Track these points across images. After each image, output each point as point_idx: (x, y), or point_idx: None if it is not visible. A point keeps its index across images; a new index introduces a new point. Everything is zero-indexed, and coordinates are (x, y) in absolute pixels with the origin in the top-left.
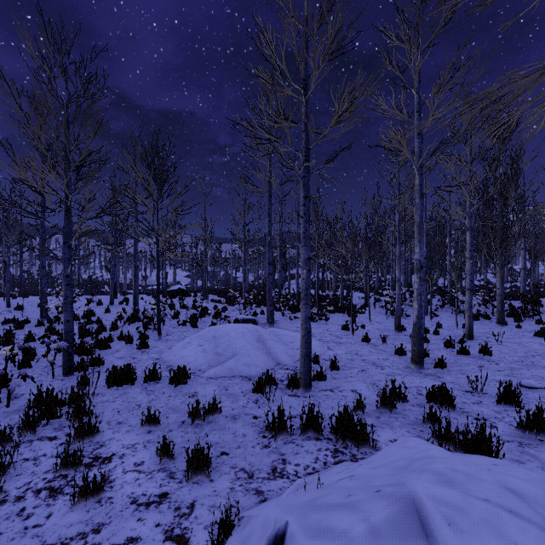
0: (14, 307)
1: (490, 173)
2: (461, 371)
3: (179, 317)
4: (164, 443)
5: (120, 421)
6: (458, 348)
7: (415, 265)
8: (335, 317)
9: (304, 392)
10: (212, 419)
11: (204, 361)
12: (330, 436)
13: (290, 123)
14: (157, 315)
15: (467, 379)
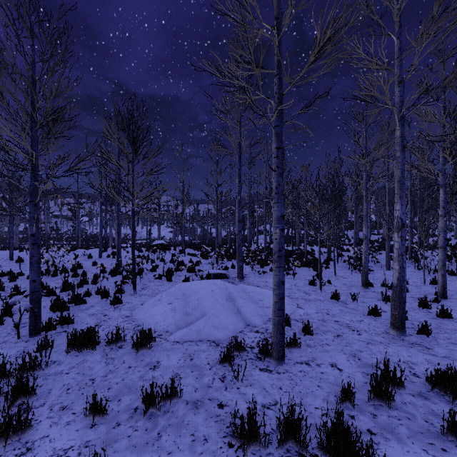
0: (16, 260)
1: None
2: (450, 340)
3: (157, 270)
4: None
5: (65, 404)
6: (434, 309)
7: (395, 223)
8: (301, 271)
9: (277, 366)
10: (170, 406)
11: (172, 321)
12: (318, 453)
13: (261, 69)
14: (133, 271)
15: None
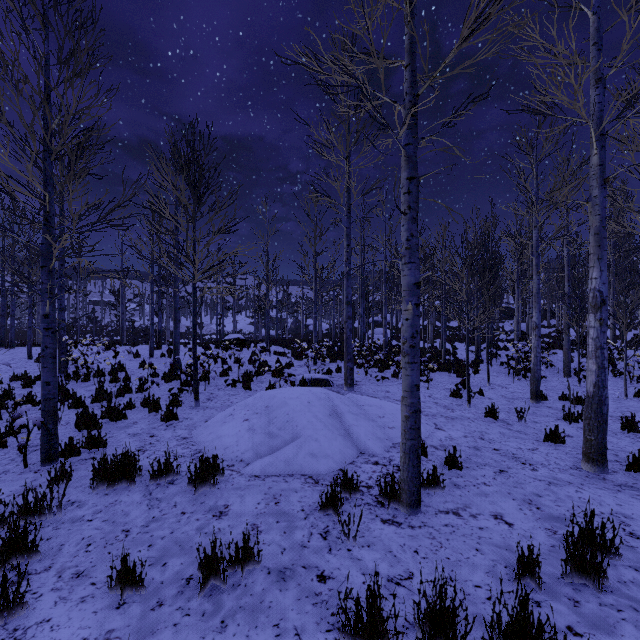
0: (35, 359)
1: None
2: None
3: (230, 374)
4: None
5: (81, 569)
6: None
7: (590, 299)
8: (437, 377)
9: (408, 516)
10: (242, 576)
11: (249, 446)
12: None
13: (384, 60)
14: (194, 373)
15: None
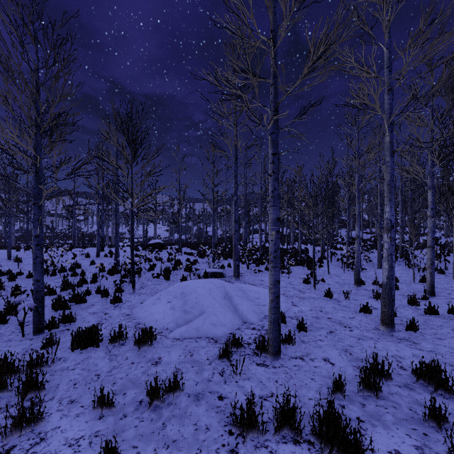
0: (14, 260)
1: (453, 132)
2: (436, 335)
3: (154, 269)
4: (108, 449)
5: (73, 398)
6: (423, 306)
7: (385, 224)
8: (295, 270)
9: (273, 361)
10: (173, 399)
11: (172, 319)
12: (311, 438)
13: (258, 78)
14: (132, 270)
15: (447, 347)
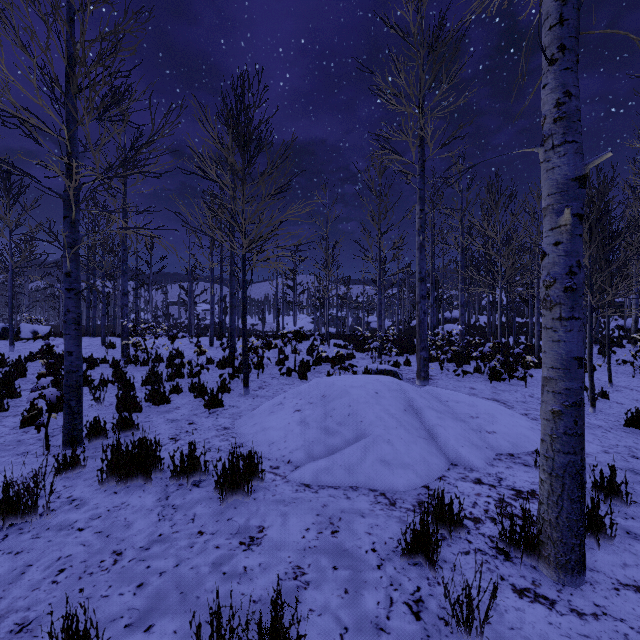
0: (106, 345)
1: None
2: None
3: (286, 364)
4: None
5: (30, 616)
6: None
7: None
8: (534, 375)
9: (562, 586)
10: None
11: (300, 443)
12: None
13: None
14: (243, 356)
15: None
